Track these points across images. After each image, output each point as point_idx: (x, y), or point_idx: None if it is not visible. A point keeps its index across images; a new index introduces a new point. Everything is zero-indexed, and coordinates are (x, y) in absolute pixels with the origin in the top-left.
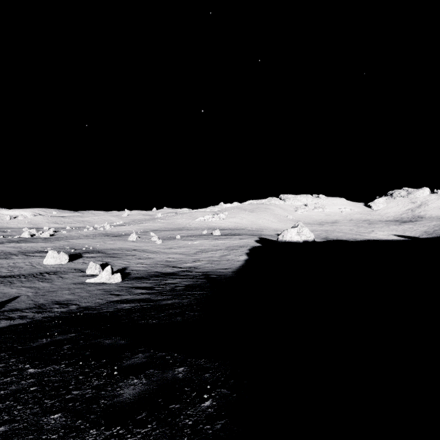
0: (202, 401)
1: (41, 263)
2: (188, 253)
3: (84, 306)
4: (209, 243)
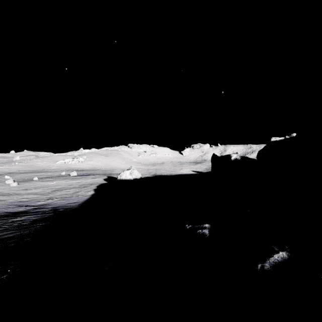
0: (2, 276)
1: None
2: (44, 192)
3: None
4: (65, 183)
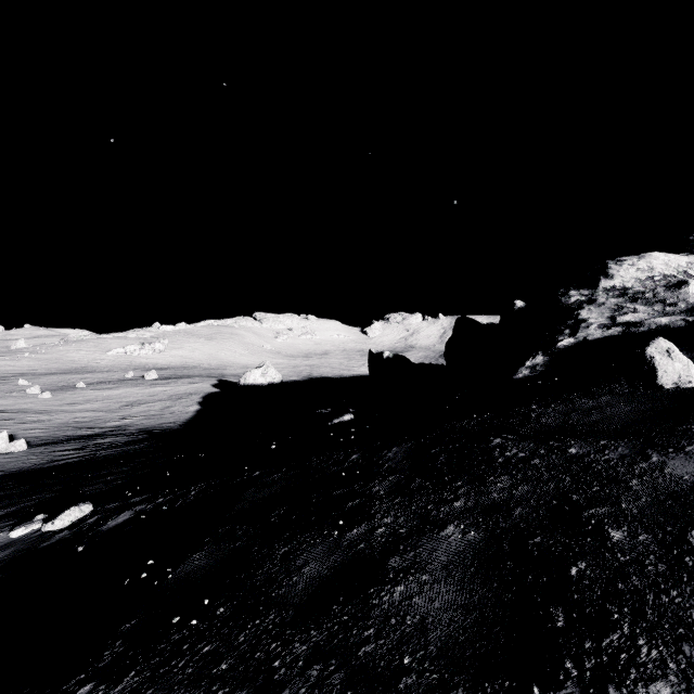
0: (175, 453)
1: None
2: (108, 408)
3: (9, 470)
4: (141, 392)
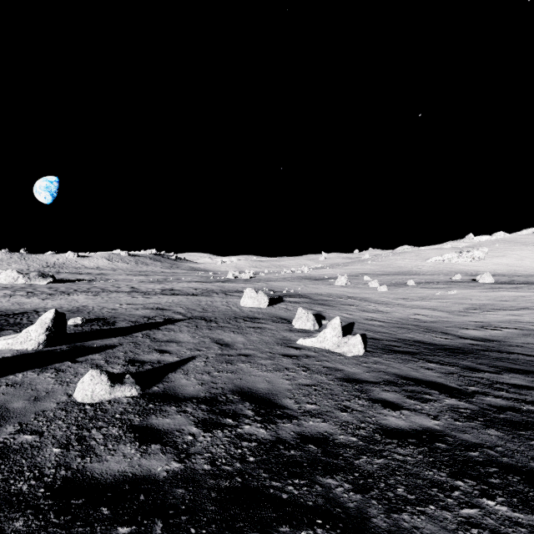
0: None
1: (238, 304)
2: (449, 309)
3: (314, 432)
4: (483, 295)
